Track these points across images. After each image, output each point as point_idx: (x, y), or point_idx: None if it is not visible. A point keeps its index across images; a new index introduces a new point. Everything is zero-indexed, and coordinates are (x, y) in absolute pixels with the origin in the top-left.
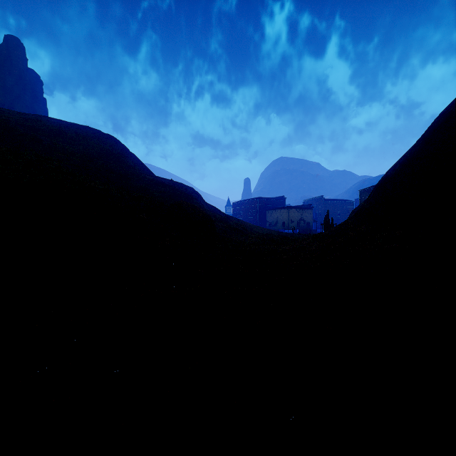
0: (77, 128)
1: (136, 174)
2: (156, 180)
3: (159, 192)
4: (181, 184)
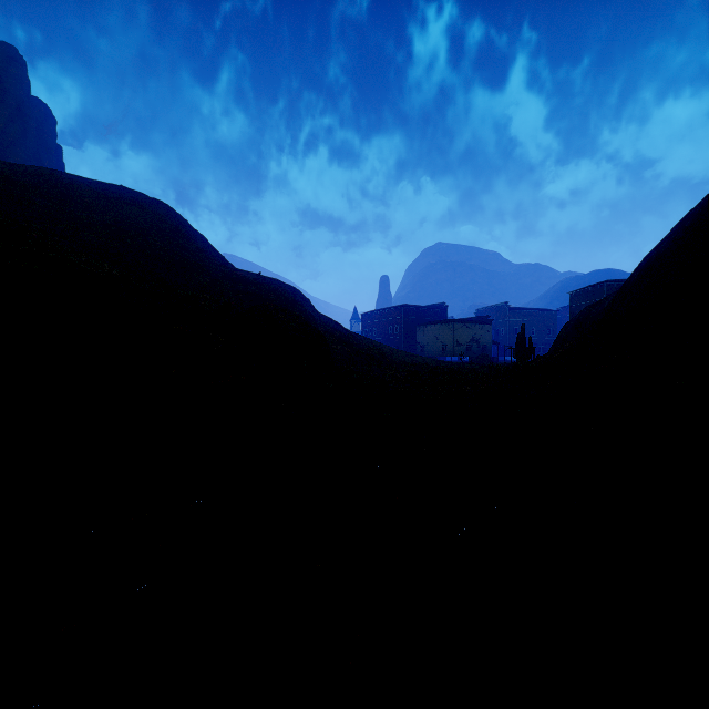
0: (104, 189)
1: (199, 263)
2: (233, 274)
3: (237, 293)
4: (276, 281)
